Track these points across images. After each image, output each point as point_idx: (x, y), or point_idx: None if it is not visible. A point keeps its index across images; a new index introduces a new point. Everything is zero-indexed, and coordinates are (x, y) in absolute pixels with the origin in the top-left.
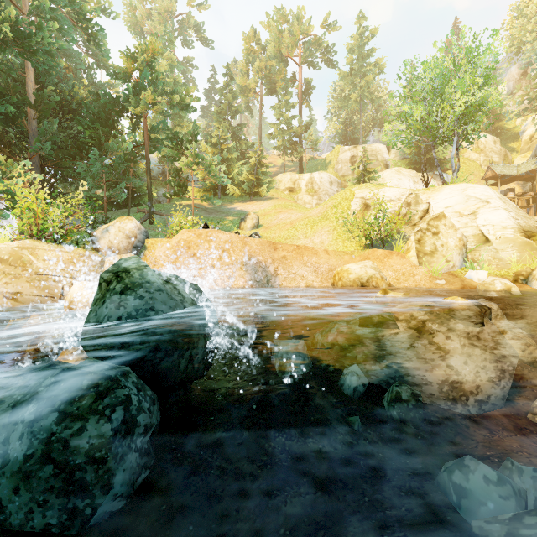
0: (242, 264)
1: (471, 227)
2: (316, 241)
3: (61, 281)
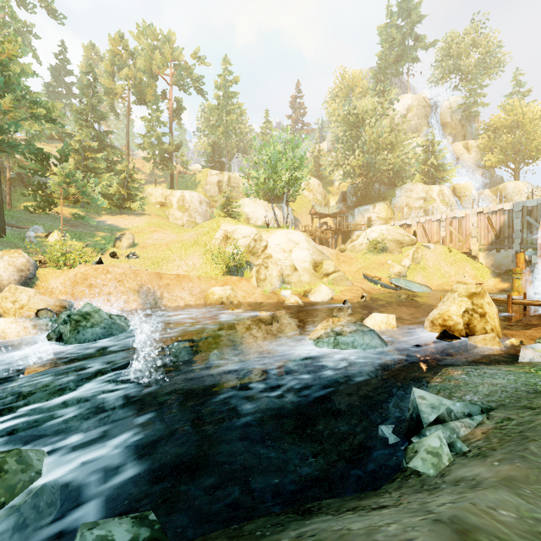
0: (135, 291)
1: (289, 260)
2: (190, 263)
3: None
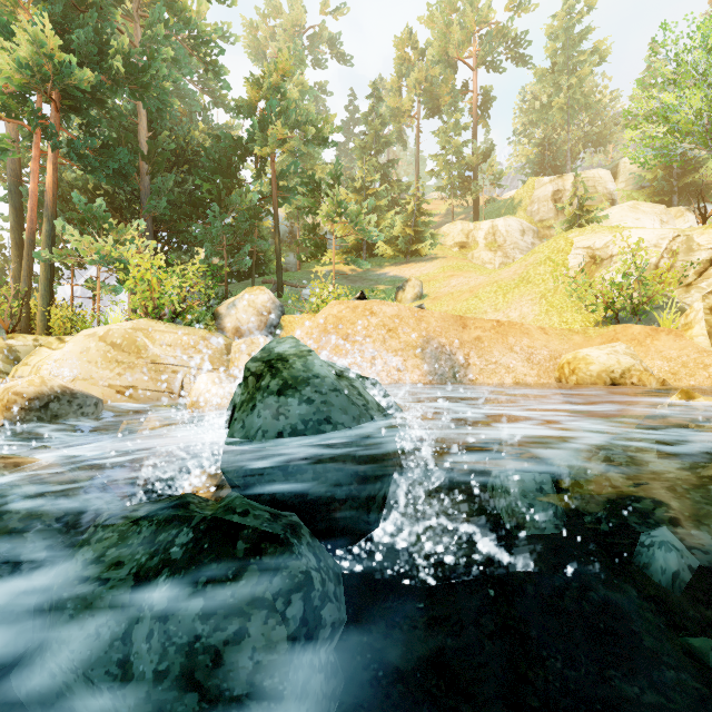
0: (416, 349)
1: None
2: (513, 315)
3: (181, 372)
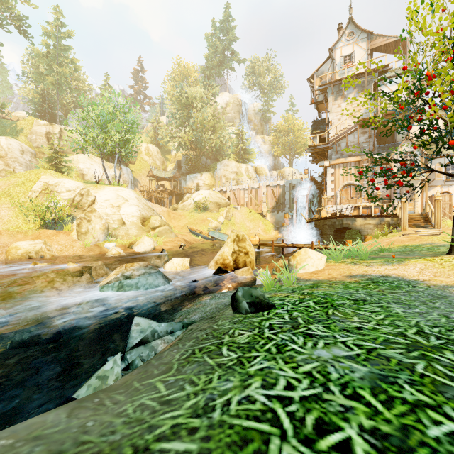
0: None
1: (118, 215)
2: None
3: None
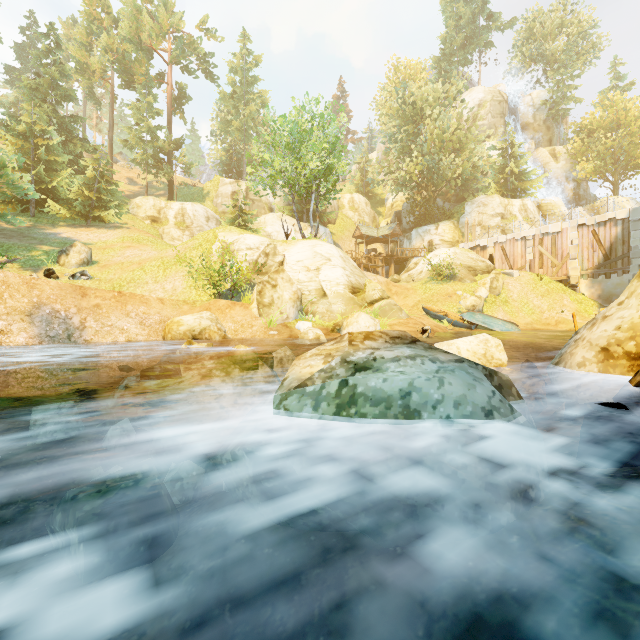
0: (24, 314)
1: (315, 282)
2: (168, 287)
3: None
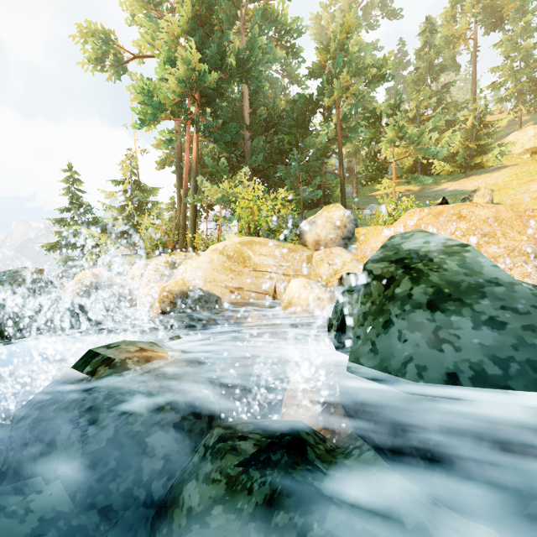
0: (526, 255)
1: None
2: None
3: (274, 278)
